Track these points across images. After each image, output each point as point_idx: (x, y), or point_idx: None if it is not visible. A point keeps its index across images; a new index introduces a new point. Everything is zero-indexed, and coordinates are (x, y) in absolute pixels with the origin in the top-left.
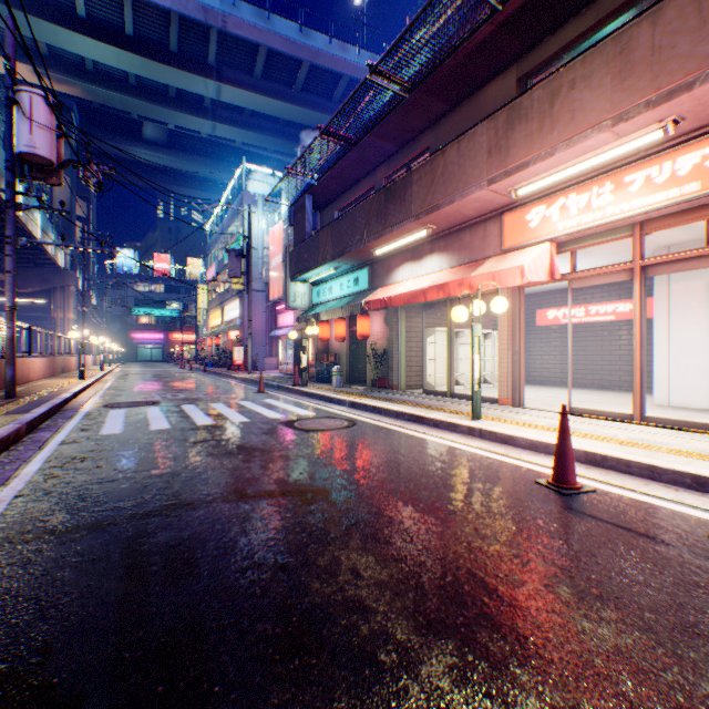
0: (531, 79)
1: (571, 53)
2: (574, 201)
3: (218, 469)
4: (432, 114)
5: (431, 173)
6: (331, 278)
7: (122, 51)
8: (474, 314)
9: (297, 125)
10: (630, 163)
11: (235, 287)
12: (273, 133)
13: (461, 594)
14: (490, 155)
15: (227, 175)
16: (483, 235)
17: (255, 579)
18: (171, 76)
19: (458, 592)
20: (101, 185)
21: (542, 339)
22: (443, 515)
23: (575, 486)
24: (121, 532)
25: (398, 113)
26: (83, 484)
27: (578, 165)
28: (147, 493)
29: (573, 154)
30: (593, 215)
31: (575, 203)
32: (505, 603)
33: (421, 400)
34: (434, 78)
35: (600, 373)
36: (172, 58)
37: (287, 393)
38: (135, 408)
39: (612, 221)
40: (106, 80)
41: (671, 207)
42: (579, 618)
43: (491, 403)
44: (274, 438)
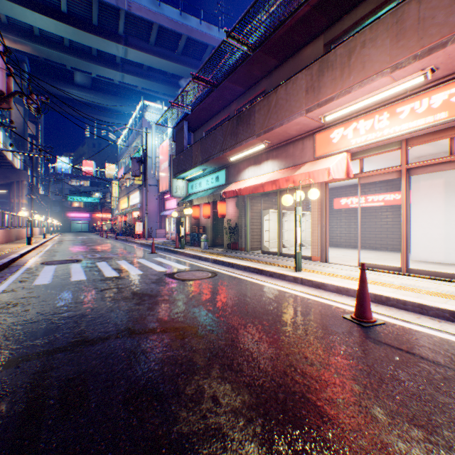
0: (333, 44)
1: (359, 28)
2: (363, 124)
3: (116, 311)
4: (268, 67)
5: (267, 105)
6: (201, 177)
7: (59, 22)
8: (297, 200)
9: (178, 77)
10: (400, 99)
11: (137, 182)
12: (162, 82)
13: (300, 418)
14: (307, 93)
15: (132, 109)
16: (302, 148)
17: (133, 410)
18: (93, 41)
19: (297, 416)
20: (39, 109)
21: (337, 217)
22: (281, 346)
23: (371, 320)
24: (30, 368)
25: (245, 66)
26: (10, 325)
27: (367, 100)
28: (59, 332)
29: (363, 92)
30: (375, 134)
31: (363, 126)
32: (335, 426)
33: (260, 258)
34: (269, 41)
35: (375, 239)
36: (94, 29)
37: (171, 253)
38: (63, 264)
39: (388, 138)
40: (48, 42)
41: (428, 129)
42: (395, 439)
43: (307, 260)
44: (159, 286)
